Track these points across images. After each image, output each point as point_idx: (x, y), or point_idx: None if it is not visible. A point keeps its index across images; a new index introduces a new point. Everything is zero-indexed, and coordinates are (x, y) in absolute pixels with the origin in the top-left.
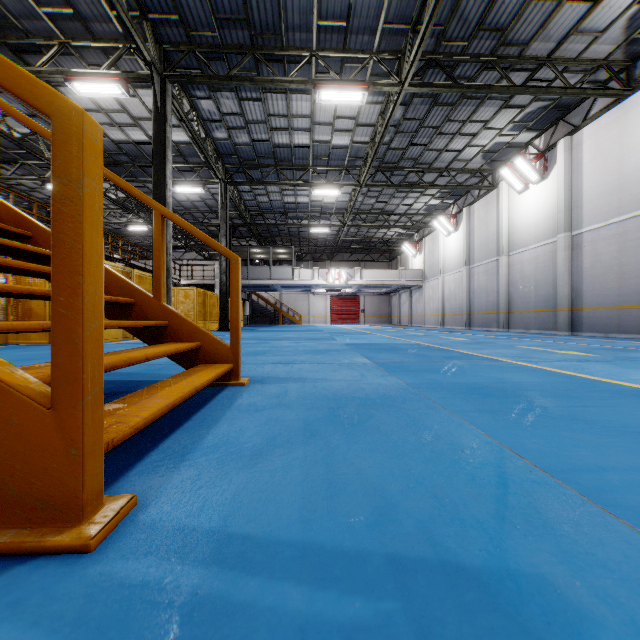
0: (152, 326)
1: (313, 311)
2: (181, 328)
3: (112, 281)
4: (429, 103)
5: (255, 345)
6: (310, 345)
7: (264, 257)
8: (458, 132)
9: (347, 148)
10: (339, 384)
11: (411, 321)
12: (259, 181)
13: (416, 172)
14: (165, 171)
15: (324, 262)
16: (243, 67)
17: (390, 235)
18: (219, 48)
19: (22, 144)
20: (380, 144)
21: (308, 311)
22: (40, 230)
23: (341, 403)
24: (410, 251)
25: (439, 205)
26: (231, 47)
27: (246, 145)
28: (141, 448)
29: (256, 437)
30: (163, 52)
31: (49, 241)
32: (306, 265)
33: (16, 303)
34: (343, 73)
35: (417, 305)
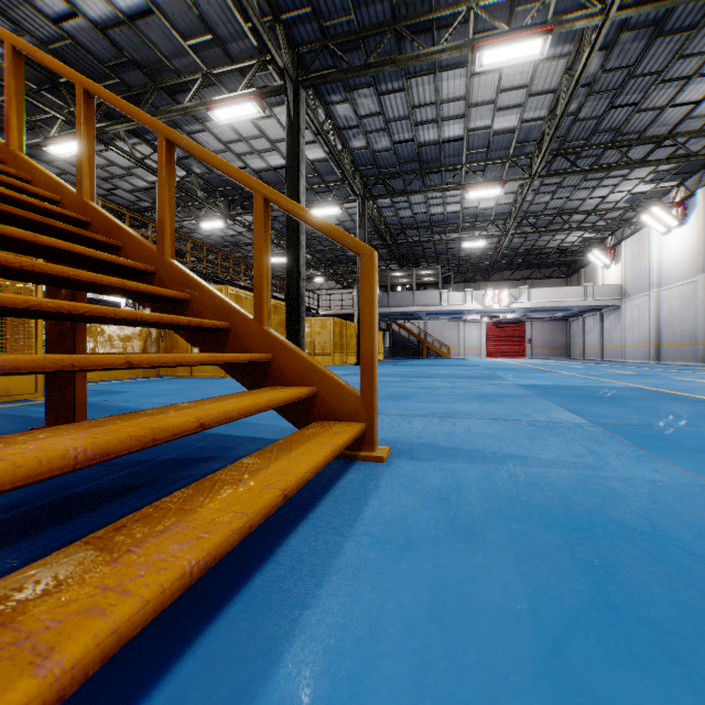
0: (244, 362)
1: (464, 342)
2: (289, 365)
3: (204, 299)
4: (647, 37)
5: (397, 384)
6: (470, 386)
7: (406, 281)
8: (696, 72)
9: (513, 131)
10: (559, 475)
11: (602, 354)
12: (401, 191)
13: (617, 147)
14: (298, 187)
15: (478, 283)
16: (383, 52)
17: (570, 242)
18: (355, 34)
19: (179, 186)
20: (564, 113)
21: (458, 342)
22: (128, 238)
23: (602, 546)
24: (600, 260)
25: (651, 191)
26: (369, 29)
27: (386, 150)
28: (117, 685)
29: (412, 700)
30: (296, 56)
31: (137, 251)
32: (455, 288)
33: (165, 336)
34: (512, 25)
35: (611, 332)
